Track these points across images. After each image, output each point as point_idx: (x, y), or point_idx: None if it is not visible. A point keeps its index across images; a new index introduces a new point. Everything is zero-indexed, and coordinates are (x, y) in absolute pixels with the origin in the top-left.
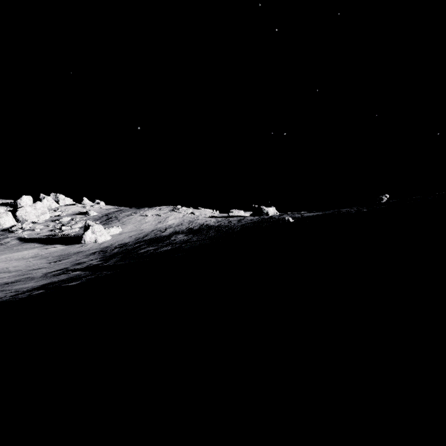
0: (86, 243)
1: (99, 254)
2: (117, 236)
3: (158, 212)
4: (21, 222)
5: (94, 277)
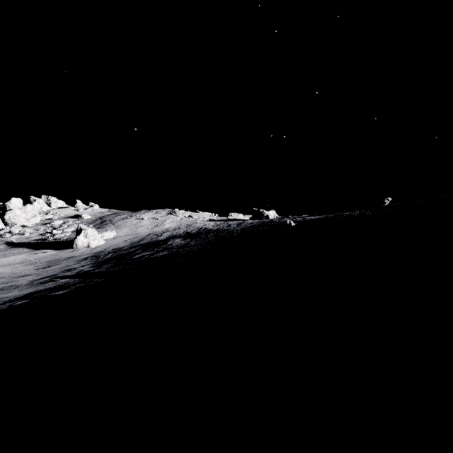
0: (78, 248)
1: (91, 260)
2: (111, 240)
3: (155, 215)
4: (9, 226)
5: (83, 284)
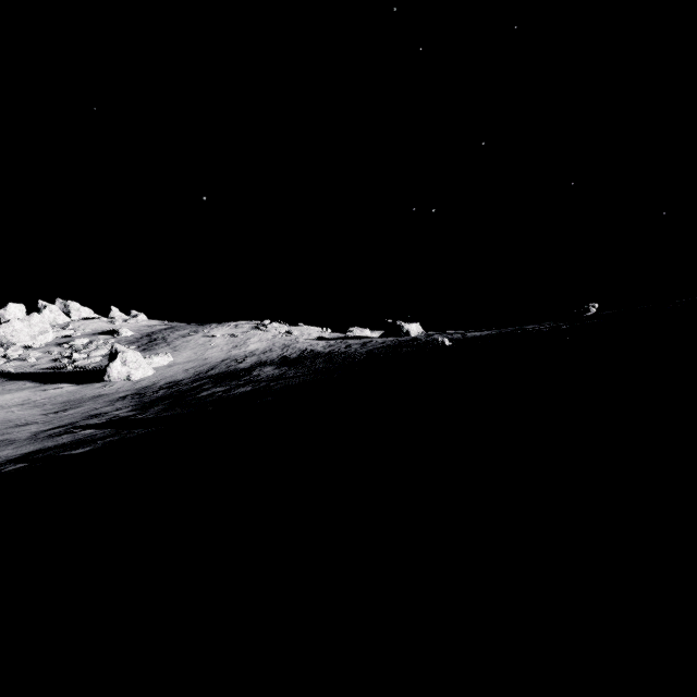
0: (113, 381)
1: (132, 399)
2: (164, 369)
3: (233, 330)
4: (4, 347)
5: (117, 438)
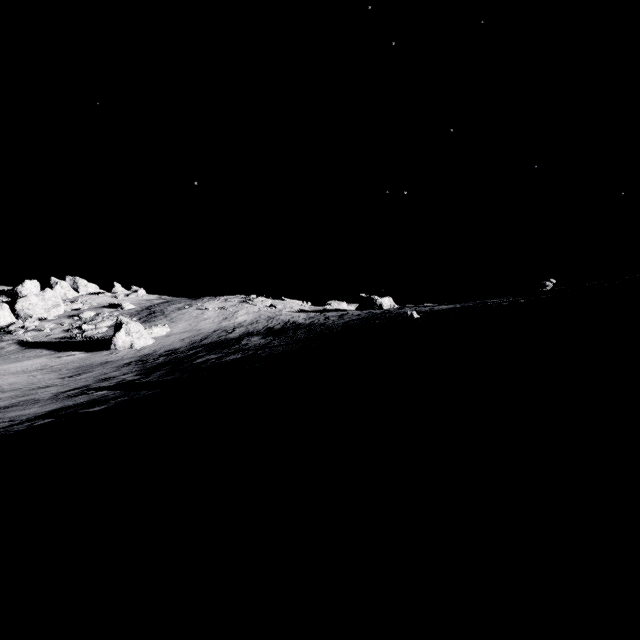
0: (118, 349)
1: (136, 365)
2: (163, 339)
3: (223, 304)
4: (22, 319)
5: (127, 398)
